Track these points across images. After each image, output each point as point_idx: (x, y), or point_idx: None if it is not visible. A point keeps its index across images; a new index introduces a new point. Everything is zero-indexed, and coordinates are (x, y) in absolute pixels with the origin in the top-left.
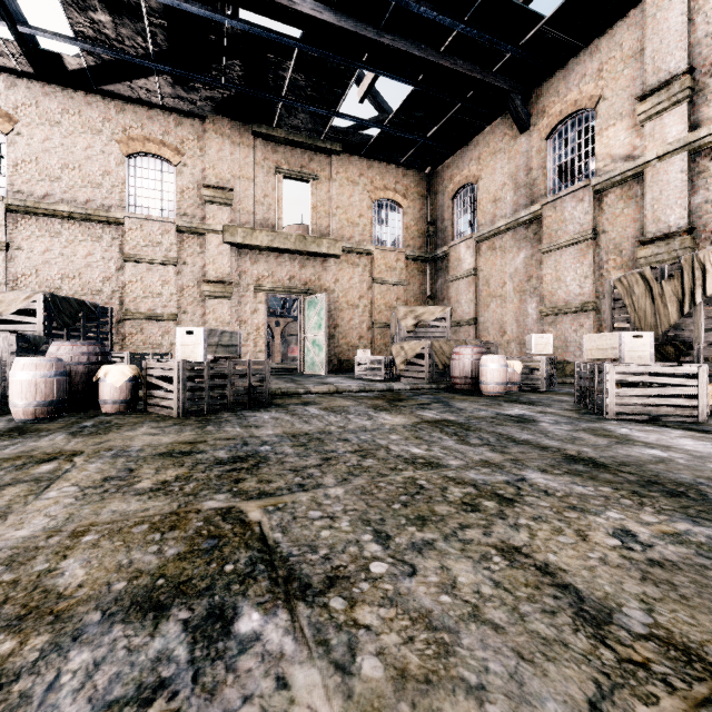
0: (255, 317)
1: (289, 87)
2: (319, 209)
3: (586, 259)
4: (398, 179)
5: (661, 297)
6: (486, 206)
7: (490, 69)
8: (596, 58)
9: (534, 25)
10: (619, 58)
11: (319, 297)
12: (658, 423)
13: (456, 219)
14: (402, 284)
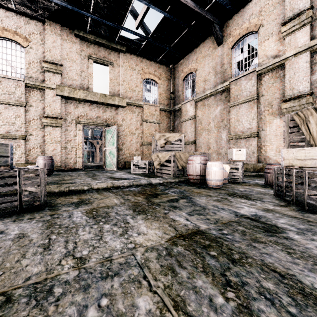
0: (76, 138)
1: (94, 6)
2: (114, 81)
3: (253, 110)
4: (156, 69)
5: None
6: (200, 83)
7: (204, 8)
8: (258, 5)
9: None
10: (270, 4)
11: (113, 128)
12: None
13: (185, 91)
14: (158, 123)
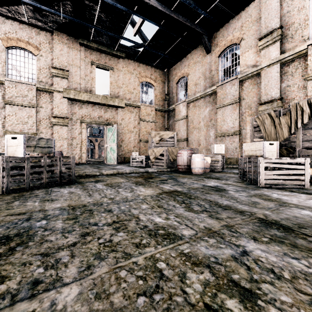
0: (80, 136)
1: (97, 20)
2: (114, 84)
3: (236, 111)
4: (152, 73)
5: (279, 125)
6: (192, 87)
7: (194, 22)
8: (240, 21)
9: (214, 1)
10: (250, 21)
11: (114, 126)
12: (287, 189)
13: (178, 93)
14: (154, 122)
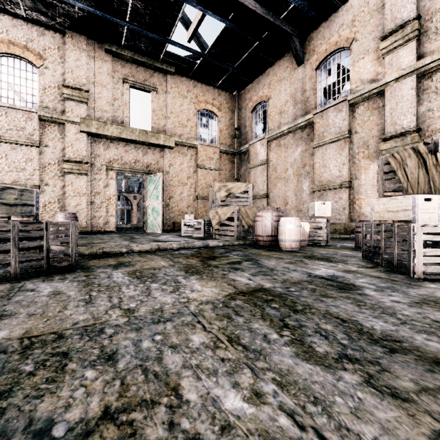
0: (107, 190)
1: (131, 13)
2: (158, 113)
3: (344, 152)
4: (215, 97)
5: (436, 167)
6: (274, 116)
7: (279, 16)
8: (351, 12)
9: None
10: (366, 11)
11: (157, 176)
12: None
13: (254, 126)
14: (217, 169)
